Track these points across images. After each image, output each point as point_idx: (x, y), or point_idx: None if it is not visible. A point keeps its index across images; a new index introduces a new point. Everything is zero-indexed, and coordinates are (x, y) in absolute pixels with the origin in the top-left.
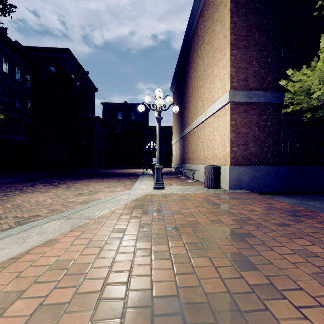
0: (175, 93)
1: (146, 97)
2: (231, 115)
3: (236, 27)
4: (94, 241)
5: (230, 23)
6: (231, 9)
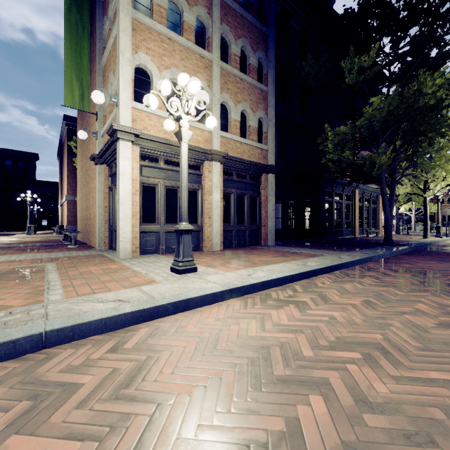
0: (60, 166)
1: (22, 195)
2: (67, 205)
3: (70, 169)
4: (5, 239)
5: (67, 167)
6: (67, 162)
